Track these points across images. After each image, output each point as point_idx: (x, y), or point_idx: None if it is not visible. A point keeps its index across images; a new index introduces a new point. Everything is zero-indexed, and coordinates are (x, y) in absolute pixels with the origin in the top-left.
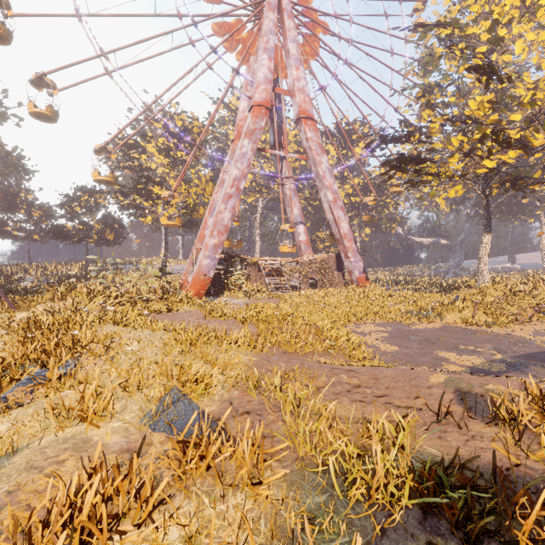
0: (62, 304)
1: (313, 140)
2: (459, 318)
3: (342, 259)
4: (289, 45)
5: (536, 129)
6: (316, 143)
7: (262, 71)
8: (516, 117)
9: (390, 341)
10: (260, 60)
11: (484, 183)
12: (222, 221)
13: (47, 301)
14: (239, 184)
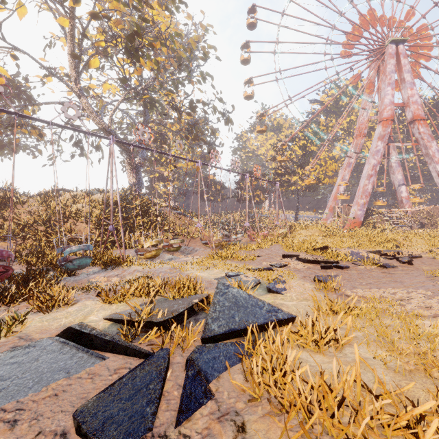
0: (311, 231)
1: (425, 133)
2: None
3: None
4: (405, 75)
5: None
6: (427, 134)
7: (387, 98)
8: None
9: None
10: (385, 91)
11: None
12: (367, 190)
13: (299, 230)
14: (376, 168)
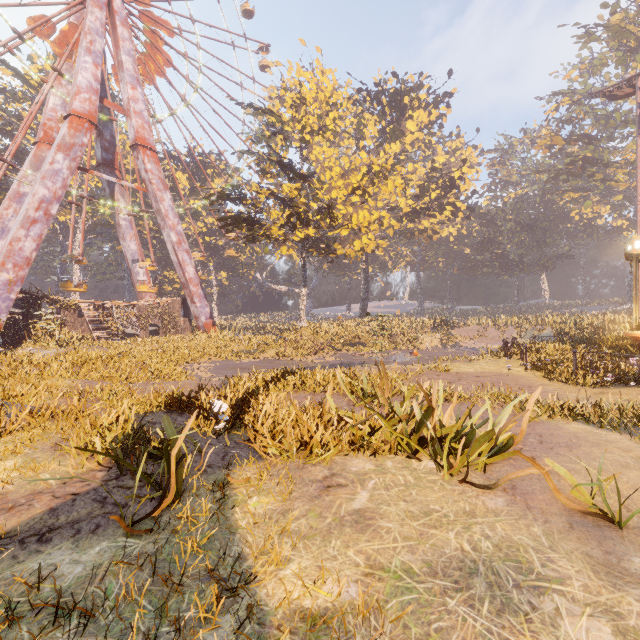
0: None
1: (154, 173)
2: (276, 353)
3: (189, 304)
4: (124, 57)
5: (321, 217)
6: (157, 177)
7: (85, 75)
8: (314, 204)
9: (213, 371)
10: (81, 60)
11: (302, 247)
12: (22, 252)
13: None
14: (50, 207)
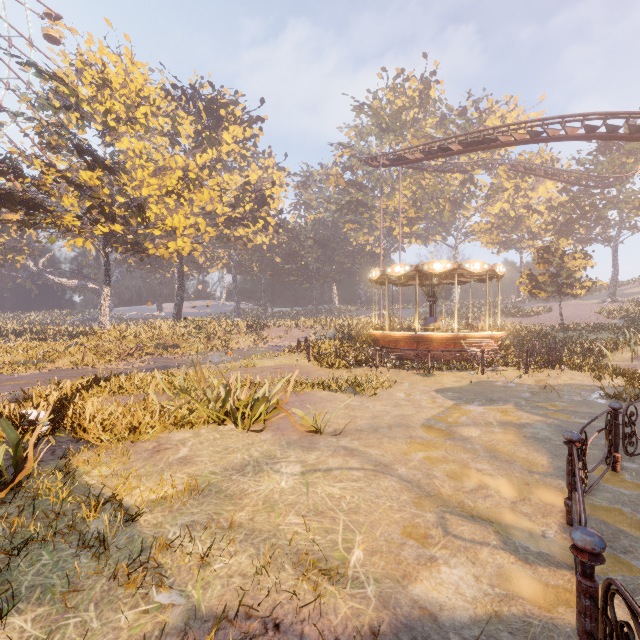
0: None
1: None
2: (71, 361)
3: None
4: None
5: (131, 215)
6: None
7: None
8: (121, 199)
9: None
10: None
11: (104, 242)
12: None
13: None
14: None
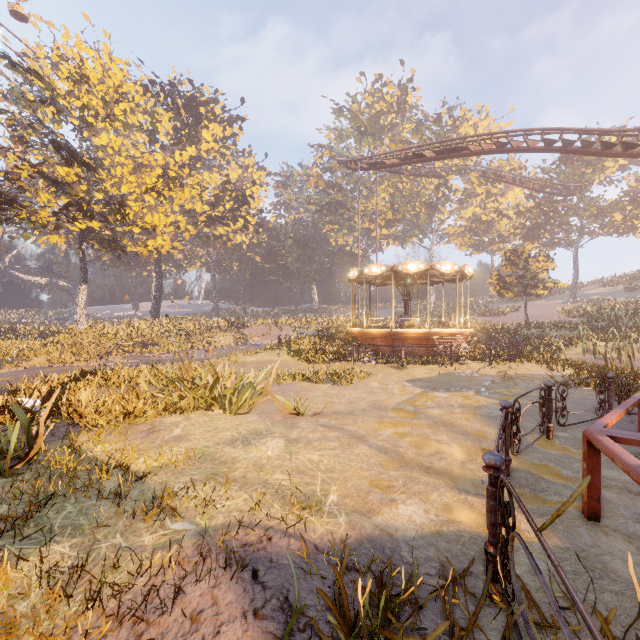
0: None
1: None
2: (48, 359)
3: None
4: None
5: (110, 212)
6: None
7: None
8: (100, 195)
9: None
10: None
11: (81, 239)
12: None
13: None
14: None
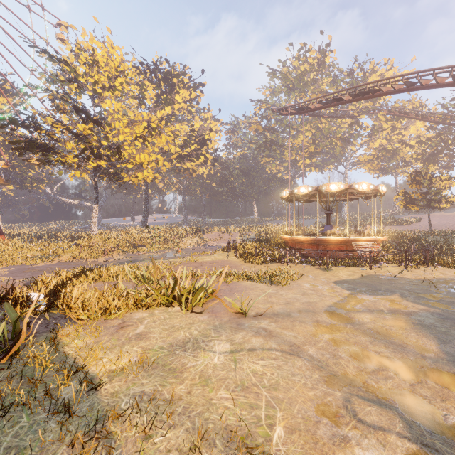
0: None
1: None
2: (71, 256)
3: None
4: None
5: (112, 154)
6: None
7: None
8: (105, 143)
9: (9, 275)
10: None
11: (94, 173)
12: None
13: None
14: None
